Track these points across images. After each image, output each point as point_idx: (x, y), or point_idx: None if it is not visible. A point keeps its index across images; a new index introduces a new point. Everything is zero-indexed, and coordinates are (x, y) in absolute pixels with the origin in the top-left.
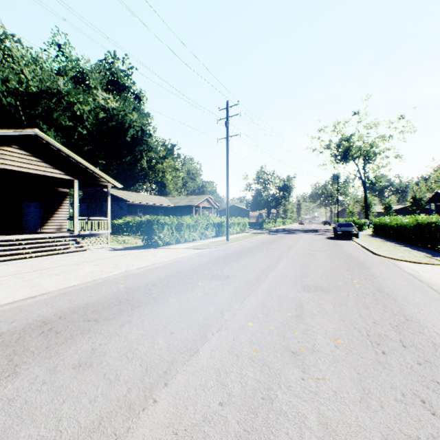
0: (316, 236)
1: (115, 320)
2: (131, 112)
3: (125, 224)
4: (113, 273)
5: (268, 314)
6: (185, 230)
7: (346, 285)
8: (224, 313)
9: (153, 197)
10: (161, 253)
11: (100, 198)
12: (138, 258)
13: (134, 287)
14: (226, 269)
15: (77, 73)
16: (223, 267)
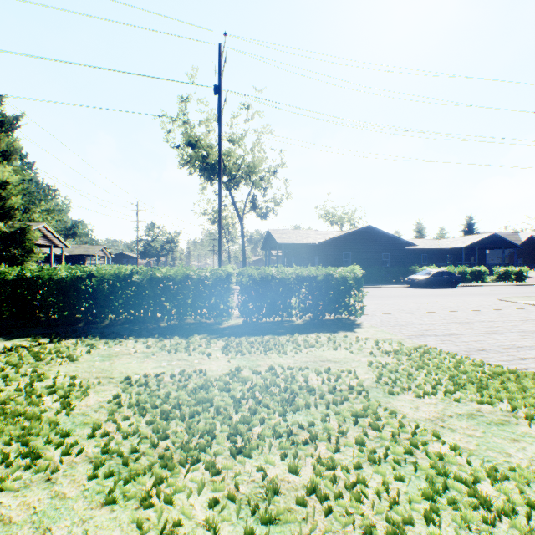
0: None
1: None
2: None
3: None
4: None
5: None
6: None
7: None
8: None
9: None
10: None
11: None
12: None
13: None
14: None
15: None
16: None
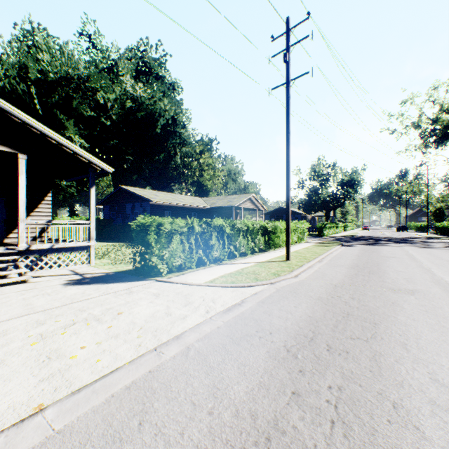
0: (433, 252)
1: None
2: (161, 98)
3: None
4: None
5: None
6: (214, 242)
7: None
8: None
9: (186, 197)
10: (143, 305)
11: (123, 198)
12: (54, 336)
13: None
14: None
15: (108, 65)
16: None
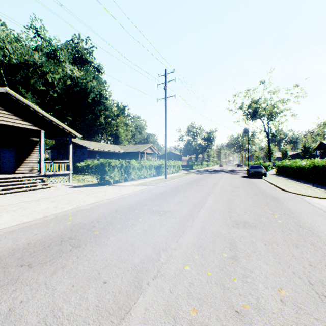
0: (233, 175)
1: (49, 265)
2: (92, 80)
3: (86, 166)
4: (65, 210)
5: (204, 255)
6: (131, 171)
7: (270, 220)
8: (161, 254)
9: (109, 145)
10: (111, 190)
11: (67, 146)
12: (91, 194)
13: (80, 223)
14: (164, 204)
15: (50, 50)
16: (161, 202)
